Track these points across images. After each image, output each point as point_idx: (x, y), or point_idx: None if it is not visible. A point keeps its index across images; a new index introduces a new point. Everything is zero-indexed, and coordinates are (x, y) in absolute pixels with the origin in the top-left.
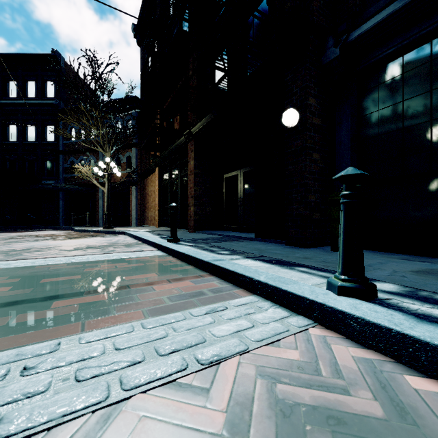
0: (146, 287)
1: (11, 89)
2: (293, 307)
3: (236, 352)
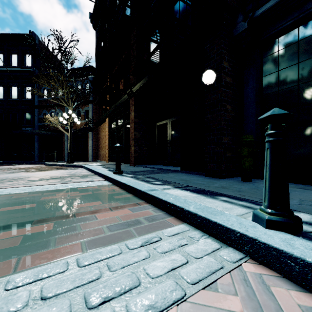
0: (89, 215)
1: None
2: (222, 238)
3: (173, 300)
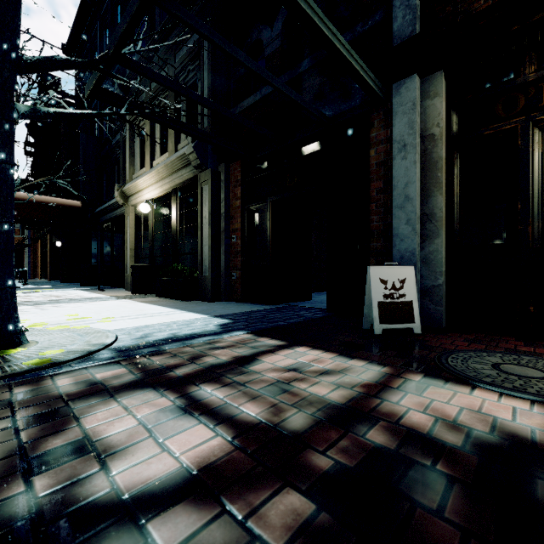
0: None
1: None
2: None
3: None
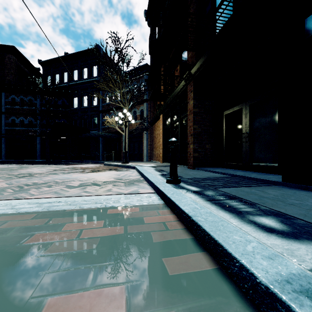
0: None
1: (75, 75)
2: None
3: None
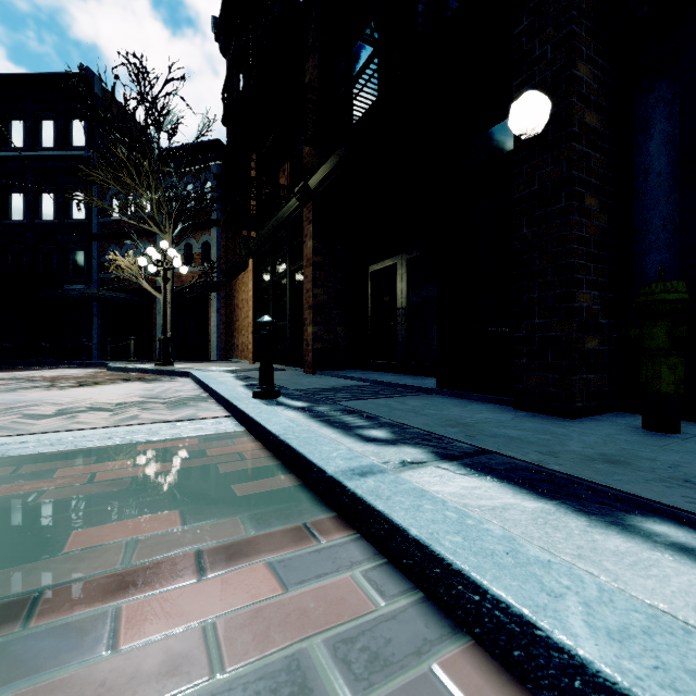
0: (95, 609)
1: (15, 133)
2: None
3: None
